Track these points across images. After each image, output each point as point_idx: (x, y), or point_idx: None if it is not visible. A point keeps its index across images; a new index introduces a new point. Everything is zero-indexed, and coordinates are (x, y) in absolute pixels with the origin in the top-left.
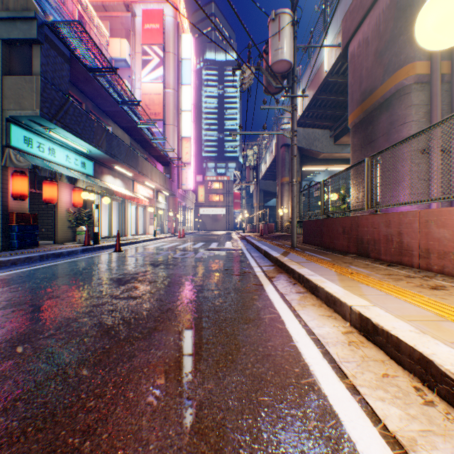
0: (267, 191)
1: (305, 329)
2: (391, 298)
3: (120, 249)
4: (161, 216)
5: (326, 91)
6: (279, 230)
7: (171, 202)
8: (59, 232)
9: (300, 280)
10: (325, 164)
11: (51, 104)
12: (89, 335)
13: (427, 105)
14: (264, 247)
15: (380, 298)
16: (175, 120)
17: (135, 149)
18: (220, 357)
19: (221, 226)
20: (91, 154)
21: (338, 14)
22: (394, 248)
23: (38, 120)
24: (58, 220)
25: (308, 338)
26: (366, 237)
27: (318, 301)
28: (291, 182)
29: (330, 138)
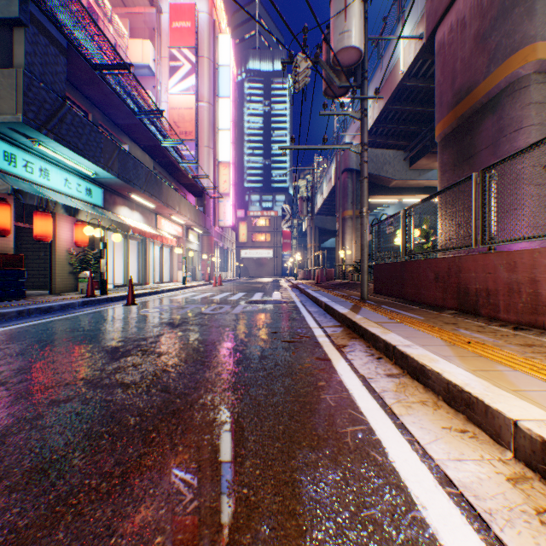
0: (324, 229)
1: (428, 467)
2: None
3: (133, 301)
4: (192, 259)
5: (401, 100)
6: (339, 276)
7: (205, 242)
8: (56, 279)
9: (388, 353)
10: (397, 194)
11: (39, 108)
12: (1, 485)
13: None
14: (324, 299)
15: None
16: (210, 140)
17: (159, 175)
18: None
19: (267, 272)
20: (99, 179)
21: None
22: (524, 303)
23: (22, 129)
24: (55, 263)
25: (443, 494)
26: (473, 286)
27: (428, 394)
28: (361, 213)
29: (404, 161)
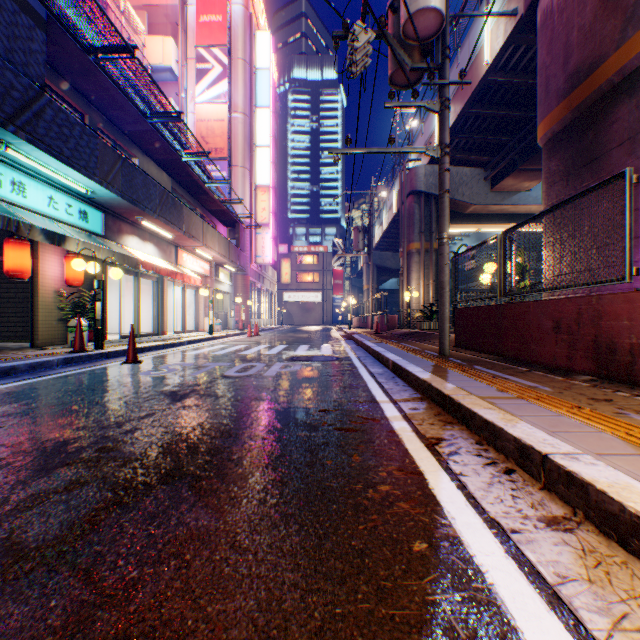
0: (383, 268)
1: None
2: None
3: (135, 358)
4: (223, 304)
5: (483, 102)
6: (404, 324)
7: (240, 283)
8: (40, 328)
9: (529, 465)
10: (475, 222)
11: (3, 95)
12: None
13: None
14: (390, 355)
15: None
16: (246, 159)
17: (181, 198)
18: None
19: (315, 319)
20: (97, 198)
21: None
22: None
23: None
24: (39, 307)
25: None
26: (627, 340)
27: None
28: (440, 239)
29: (484, 181)
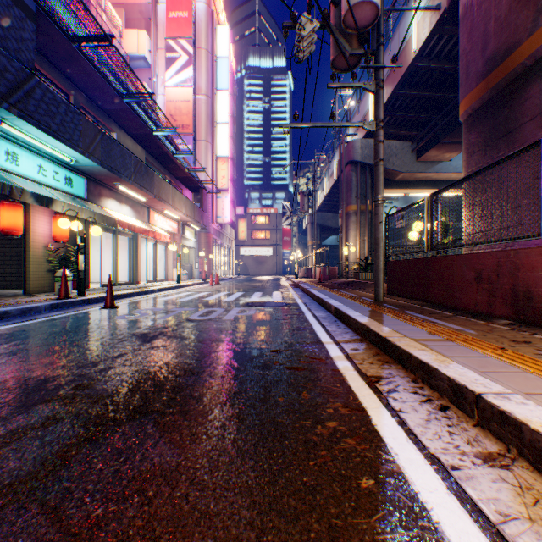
0: (325, 226)
1: None
2: None
3: (112, 304)
4: (189, 257)
5: (411, 84)
6: (343, 274)
7: (203, 239)
8: (31, 278)
9: (463, 403)
10: (404, 187)
11: None
12: None
13: None
14: (332, 301)
15: None
16: (208, 134)
17: (153, 167)
18: None
19: (267, 270)
20: (81, 167)
21: None
22: None
23: None
24: (30, 260)
25: None
26: (541, 289)
27: None
28: (375, 201)
29: (411, 153)
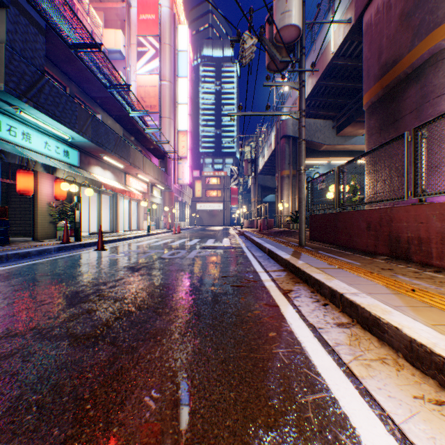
0: (265, 186)
1: None
2: None
3: (102, 247)
4: (156, 211)
5: (331, 77)
6: (278, 225)
7: (167, 197)
8: (38, 227)
9: (335, 300)
10: (326, 156)
11: (20, 79)
12: None
13: None
14: (267, 245)
15: None
16: (171, 113)
17: (128, 140)
18: None
19: (218, 222)
20: (75, 142)
21: None
22: None
23: (4, 97)
24: (37, 214)
25: None
26: (405, 234)
27: (385, 348)
28: (299, 170)
29: (332, 129)
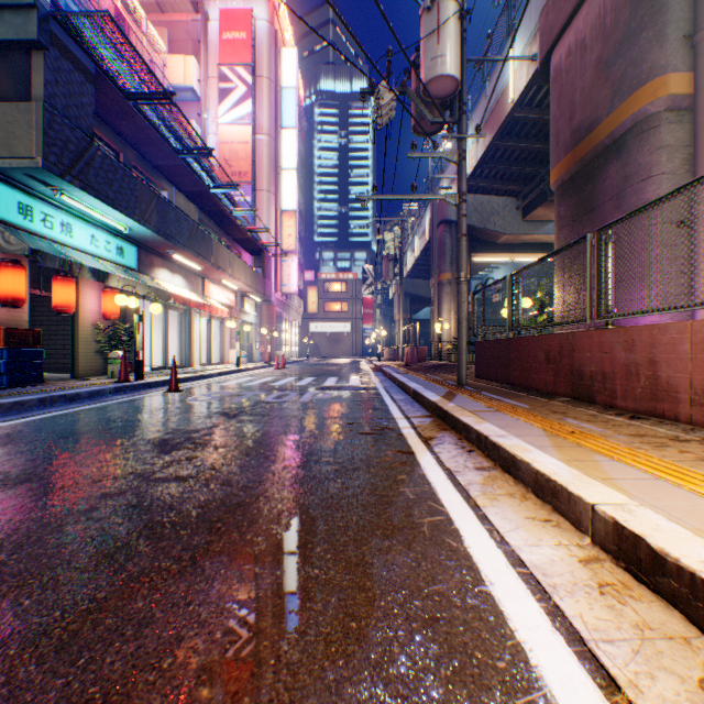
0: (416, 296)
1: (503, 551)
2: (666, 486)
3: (177, 387)
4: (248, 335)
5: (511, 135)
6: (435, 356)
7: (264, 313)
8: (80, 360)
9: (480, 445)
10: (508, 252)
11: (62, 149)
12: (71, 567)
13: (687, 146)
14: (413, 384)
15: (644, 486)
16: (271, 183)
17: (207, 228)
18: (332, 627)
19: (344, 351)
20: (133, 235)
21: (532, 7)
22: (642, 388)
23: (41, 176)
24: (79, 340)
25: (512, 573)
26: (588, 368)
27: (518, 486)
28: (458, 278)
29: (516, 211)
